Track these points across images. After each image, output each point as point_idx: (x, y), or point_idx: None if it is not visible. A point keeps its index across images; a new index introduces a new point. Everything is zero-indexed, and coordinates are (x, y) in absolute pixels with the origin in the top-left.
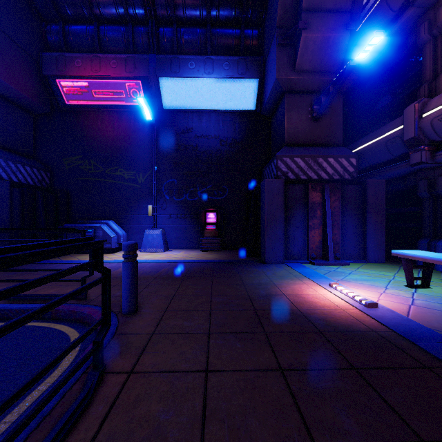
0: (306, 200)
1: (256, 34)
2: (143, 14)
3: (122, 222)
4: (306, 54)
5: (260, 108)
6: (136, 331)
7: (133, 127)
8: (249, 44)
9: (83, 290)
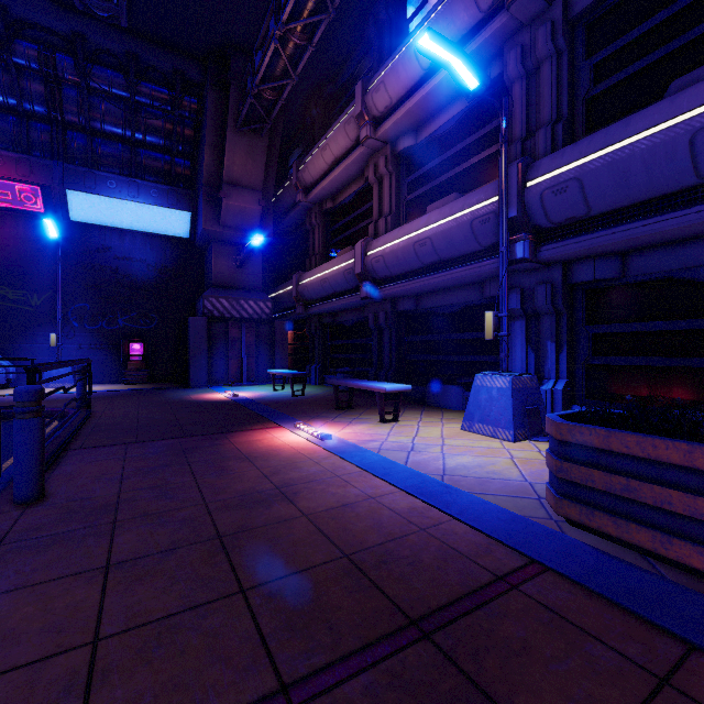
0: (228, 335)
1: (189, 167)
2: (45, 116)
3: (5, 353)
4: (229, 216)
5: (194, 239)
6: (94, 410)
7: (23, 236)
8: (181, 175)
9: (88, 377)
